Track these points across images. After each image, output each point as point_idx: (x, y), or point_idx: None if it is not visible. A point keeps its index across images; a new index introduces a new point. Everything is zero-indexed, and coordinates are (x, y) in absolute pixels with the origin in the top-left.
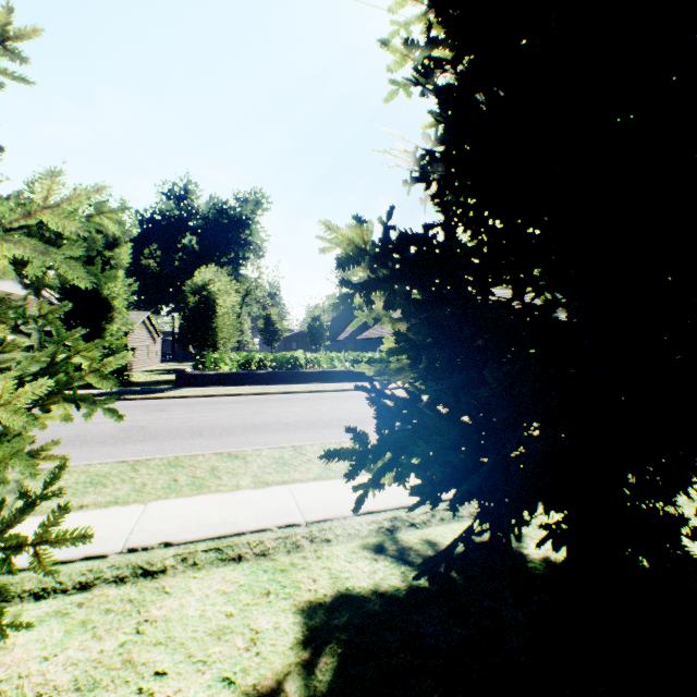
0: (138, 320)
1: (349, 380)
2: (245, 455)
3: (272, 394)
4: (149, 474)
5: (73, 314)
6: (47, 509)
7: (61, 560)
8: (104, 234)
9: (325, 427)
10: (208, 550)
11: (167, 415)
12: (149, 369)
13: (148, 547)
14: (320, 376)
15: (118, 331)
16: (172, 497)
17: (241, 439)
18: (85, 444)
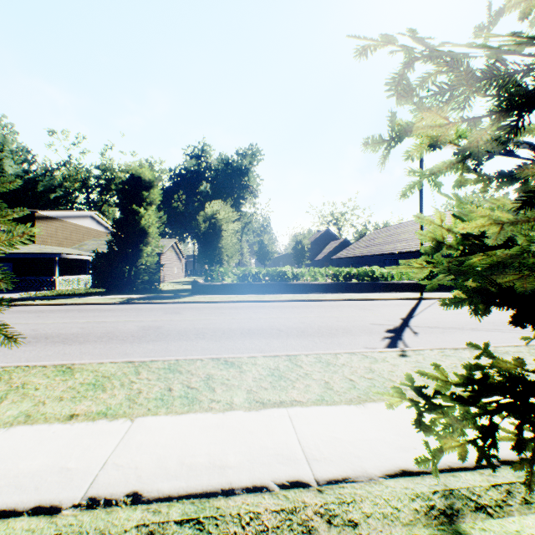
0: (168, 245)
1: (329, 291)
2: (240, 363)
3: (265, 302)
4: (148, 379)
5: (121, 239)
6: (40, 415)
7: (8, 508)
8: (142, 179)
9: (315, 335)
10: (183, 522)
11: (179, 317)
12: (176, 281)
13: (112, 500)
14: (304, 287)
15: (152, 252)
16: (161, 413)
17: (237, 343)
18: (109, 341)
